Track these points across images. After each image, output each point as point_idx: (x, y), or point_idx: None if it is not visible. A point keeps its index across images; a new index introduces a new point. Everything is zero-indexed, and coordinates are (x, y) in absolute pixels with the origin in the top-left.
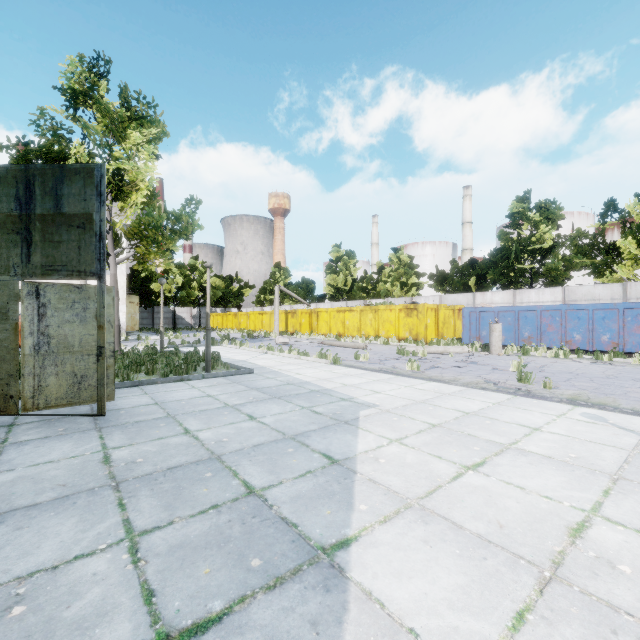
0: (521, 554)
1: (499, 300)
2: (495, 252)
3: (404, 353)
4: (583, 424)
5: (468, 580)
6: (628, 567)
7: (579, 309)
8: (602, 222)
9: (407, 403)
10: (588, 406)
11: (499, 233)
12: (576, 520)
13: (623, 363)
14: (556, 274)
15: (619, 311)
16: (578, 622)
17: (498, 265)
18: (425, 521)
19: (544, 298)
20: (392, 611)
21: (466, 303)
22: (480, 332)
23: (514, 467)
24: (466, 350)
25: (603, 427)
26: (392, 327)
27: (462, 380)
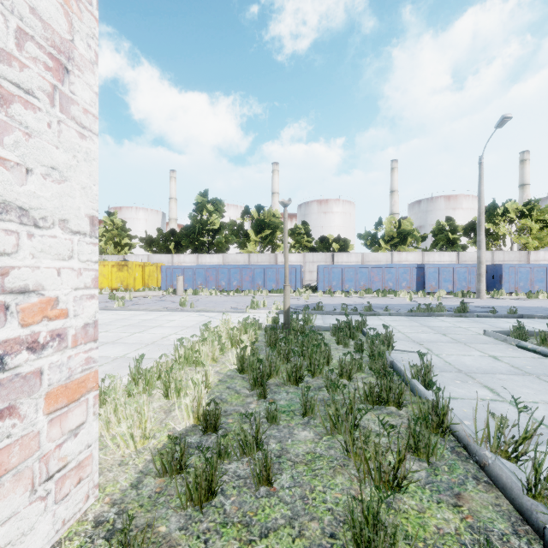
0: (144, 343)
1: (189, 260)
2: (187, 227)
3: (115, 298)
4: (194, 317)
5: (125, 349)
6: (173, 339)
7: (224, 268)
8: (243, 218)
9: (113, 320)
10: (203, 312)
11: (190, 214)
12: (167, 336)
13: (238, 295)
14: (221, 246)
15: (240, 269)
16: (152, 347)
17: (188, 236)
18: (114, 344)
19: (214, 260)
20: (100, 356)
21: (167, 262)
22: (173, 282)
23: (156, 330)
24: (161, 294)
25: (200, 317)
26: (106, 280)
27: (150, 309)
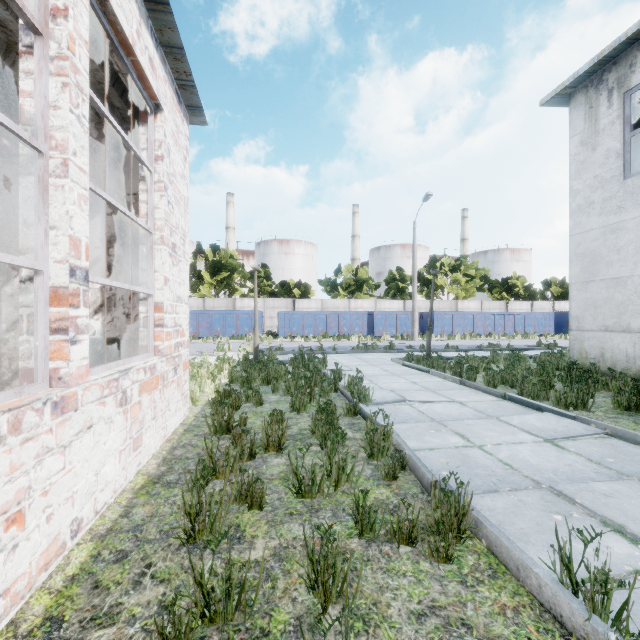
0: None
1: None
2: None
3: None
4: None
5: None
6: None
7: None
8: (195, 257)
9: None
10: None
11: None
12: None
13: (196, 342)
14: None
15: (197, 315)
16: None
17: None
18: None
19: None
20: None
21: None
22: None
23: None
24: None
25: None
26: None
27: None
